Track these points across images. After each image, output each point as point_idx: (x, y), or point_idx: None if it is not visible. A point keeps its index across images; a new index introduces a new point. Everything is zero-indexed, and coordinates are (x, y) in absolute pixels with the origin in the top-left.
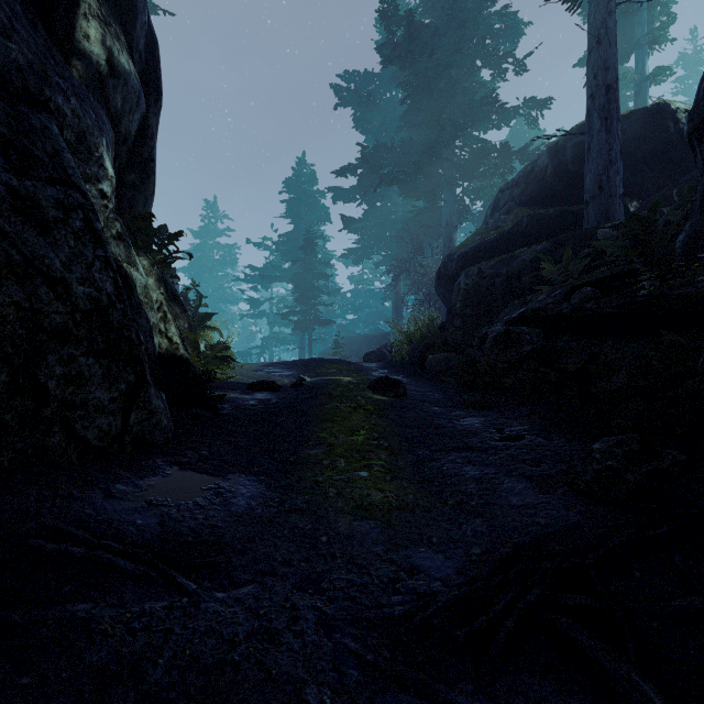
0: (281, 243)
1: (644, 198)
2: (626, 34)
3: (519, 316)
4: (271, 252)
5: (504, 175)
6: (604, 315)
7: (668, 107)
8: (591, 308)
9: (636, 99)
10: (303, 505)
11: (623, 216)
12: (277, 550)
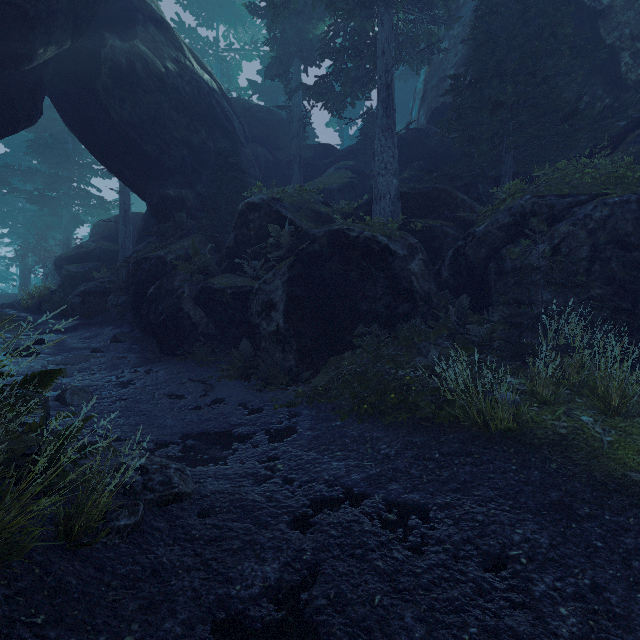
0: None
1: None
2: None
3: (82, 290)
4: None
5: (105, 210)
6: (100, 291)
7: None
8: (97, 289)
9: None
10: None
11: None
12: None
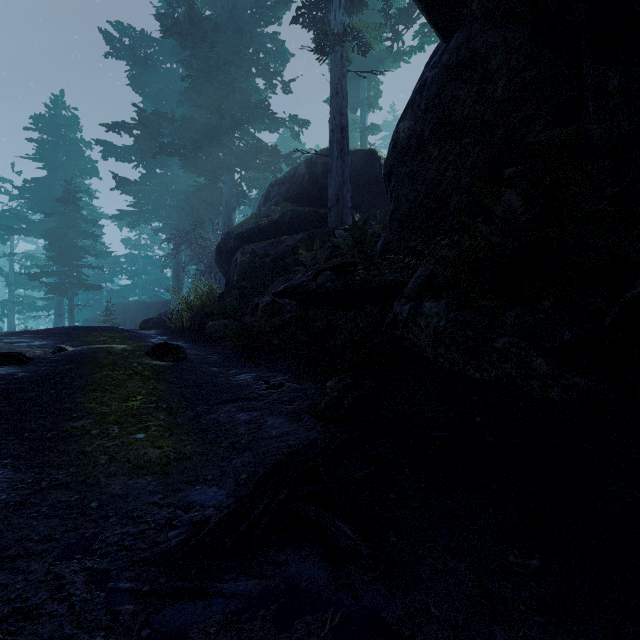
0: (27, 189)
1: (363, 212)
2: (355, 92)
3: (283, 290)
4: (11, 197)
5: (274, 172)
6: (337, 292)
7: (376, 153)
8: (330, 287)
9: (361, 141)
10: (66, 479)
11: (351, 222)
12: (33, 530)
